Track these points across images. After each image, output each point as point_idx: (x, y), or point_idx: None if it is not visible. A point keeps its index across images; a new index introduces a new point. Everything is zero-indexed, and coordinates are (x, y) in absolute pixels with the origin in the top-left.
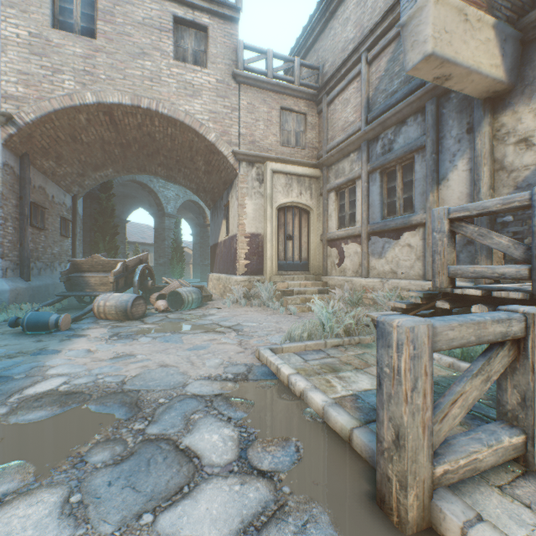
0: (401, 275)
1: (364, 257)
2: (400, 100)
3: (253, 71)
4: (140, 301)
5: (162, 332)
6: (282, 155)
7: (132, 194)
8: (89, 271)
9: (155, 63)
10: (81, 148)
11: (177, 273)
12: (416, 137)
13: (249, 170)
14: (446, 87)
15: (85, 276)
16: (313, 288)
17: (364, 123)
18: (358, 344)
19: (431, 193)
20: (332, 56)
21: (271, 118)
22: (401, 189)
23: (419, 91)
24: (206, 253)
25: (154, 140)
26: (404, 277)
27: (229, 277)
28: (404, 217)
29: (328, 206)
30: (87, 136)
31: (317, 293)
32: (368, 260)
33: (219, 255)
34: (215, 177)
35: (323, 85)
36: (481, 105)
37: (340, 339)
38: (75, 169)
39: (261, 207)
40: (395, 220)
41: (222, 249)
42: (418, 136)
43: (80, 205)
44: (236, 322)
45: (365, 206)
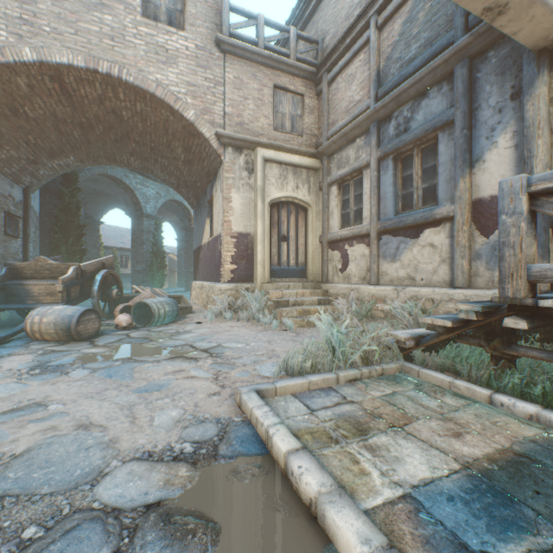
0: (421, 282)
1: (374, 260)
2: (420, 68)
3: (241, 38)
4: (90, 316)
5: (111, 359)
6: (276, 141)
7: (106, 192)
8: (32, 278)
9: (117, 18)
10: (27, 126)
11: (157, 281)
12: (441, 111)
13: (237, 157)
14: (496, 27)
15: (26, 284)
16: (312, 298)
17: (374, 100)
18: (382, 377)
19: (462, 178)
20: (334, 26)
21: (263, 97)
22: (420, 177)
23: (446, 51)
24: (192, 259)
25: (121, 120)
26: (424, 284)
27: (213, 285)
28: (424, 210)
29: (329, 202)
30: (32, 109)
31: (317, 304)
32: (378, 264)
33: (203, 259)
34: (197, 168)
35: (324, 60)
36: (534, 59)
37: (357, 370)
38: (23, 153)
39: (251, 201)
40: (413, 215)
41: (206, 252)
42: (443, 109)
43: (36, 200)
44: (216, 343)
45: (375, 199)
